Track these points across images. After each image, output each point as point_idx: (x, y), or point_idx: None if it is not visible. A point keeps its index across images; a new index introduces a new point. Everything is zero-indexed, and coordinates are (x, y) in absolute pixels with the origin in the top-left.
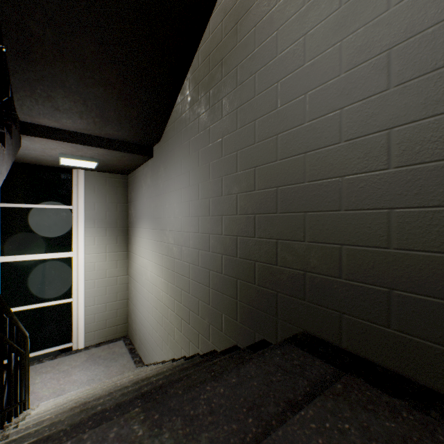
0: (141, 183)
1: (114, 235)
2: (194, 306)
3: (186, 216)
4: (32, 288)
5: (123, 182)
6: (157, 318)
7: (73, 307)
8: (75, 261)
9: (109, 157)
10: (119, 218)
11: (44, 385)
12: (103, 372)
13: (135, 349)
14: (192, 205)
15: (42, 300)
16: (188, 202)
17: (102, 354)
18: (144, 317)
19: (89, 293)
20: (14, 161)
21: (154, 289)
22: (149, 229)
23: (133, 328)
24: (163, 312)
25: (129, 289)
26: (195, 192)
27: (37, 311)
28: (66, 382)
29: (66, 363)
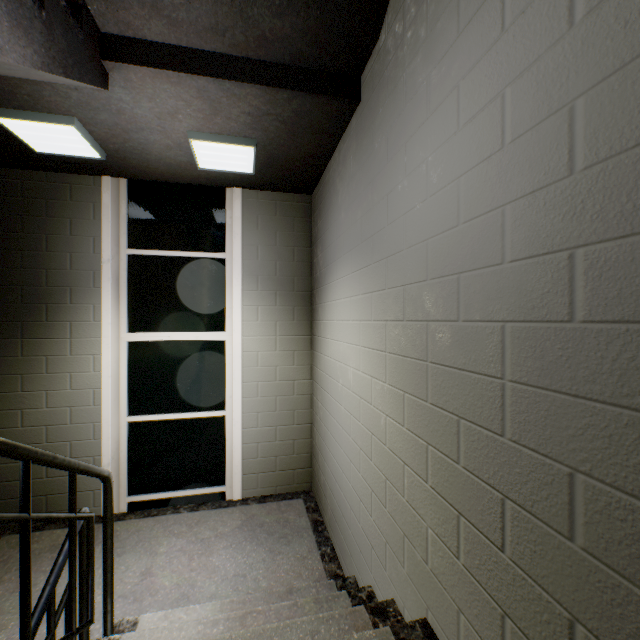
0: (335, 186)
1: (289, 305)
2: (535, 492)
3: (481, 157)
4: (168, 386)
5: (303, 207)
6: (369, 480)
7: (226, 426)
8: (228, 347)
9: (272, 128)
10: (297, 275)
11: (167, 562)
12: (263, 565)
13: (323, 524)
14: (520, 88)
15: (182, 408)
16: (493, 99)
17: (266, 520)
18: (340, 467)
19: (249, 404)
20: (141, 179)
21: (362, 409)
22: (351, 275)
23: (320, 481)
24: (387, 470)
25: (313, 406)
26: (540, 21)
27: (175, 424)
28: (201, 568)
29: (209, 525)
